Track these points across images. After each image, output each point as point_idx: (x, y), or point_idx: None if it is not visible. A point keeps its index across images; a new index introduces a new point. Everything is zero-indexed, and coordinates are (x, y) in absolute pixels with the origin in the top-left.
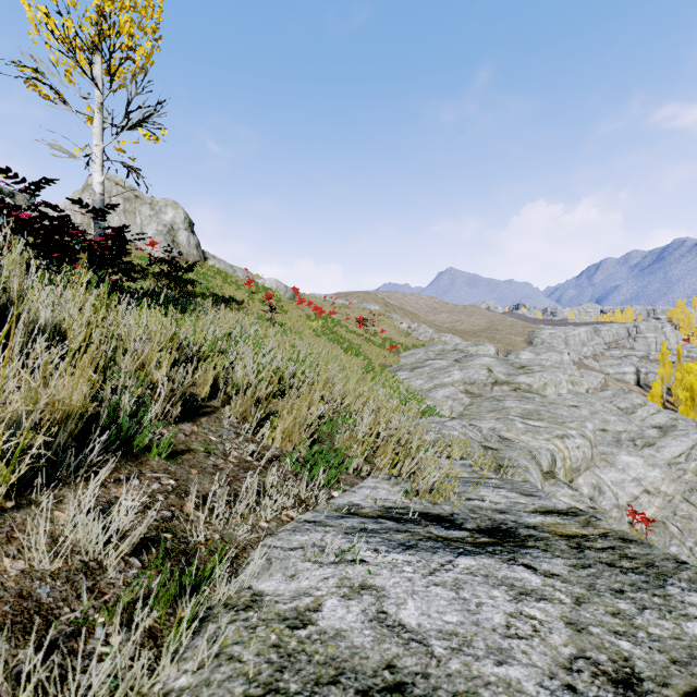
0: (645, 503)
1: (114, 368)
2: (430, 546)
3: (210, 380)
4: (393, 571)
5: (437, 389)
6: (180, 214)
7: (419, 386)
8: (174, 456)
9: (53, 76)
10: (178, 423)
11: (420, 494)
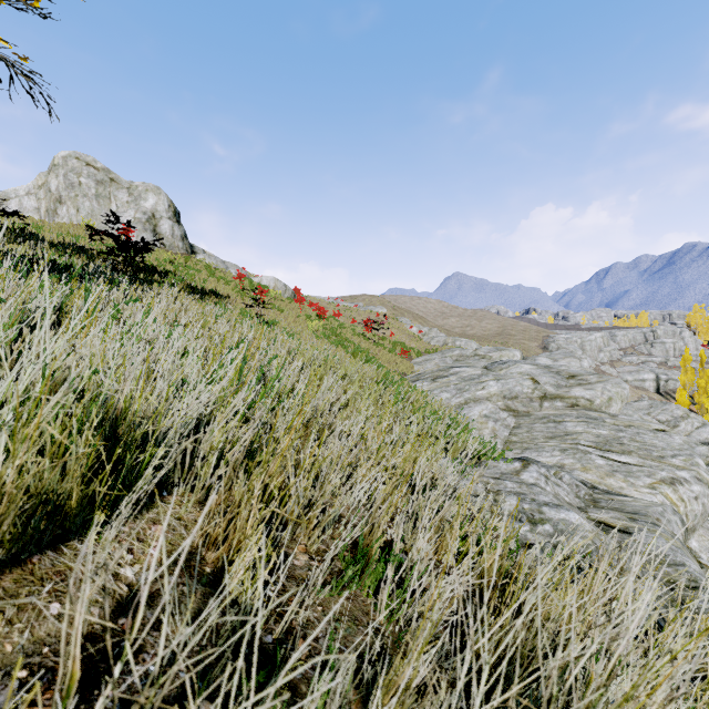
0: None
1: None
2: None
3: None
4: None
5: (469, 405)
6: (163, 200)
7: (446, 400)
8: None
9: None
10: None
11: None
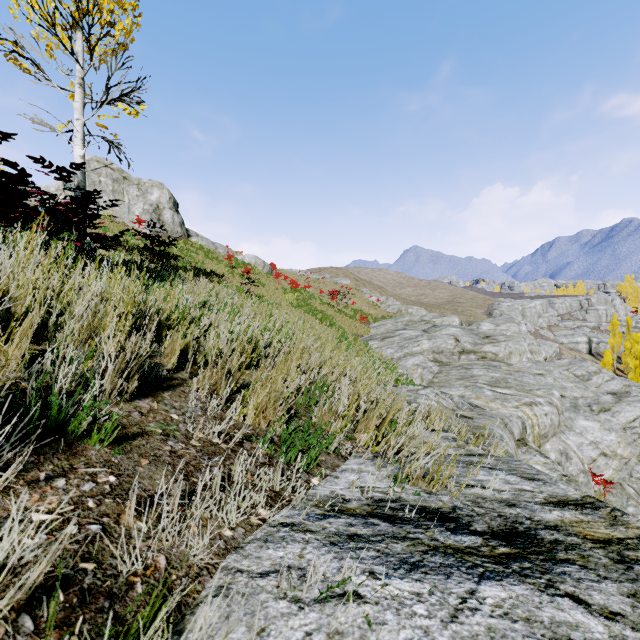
0: (602, 465)
1: (58, 336)
2: (440, 563)
3: (178, 350)
4: (401, 614)
5: (407, 357)
6: (165, 194)
7: (390, 354)
8: (122, 442)
9: (35, 51)
10: (134, 399)
11: (413, 482)
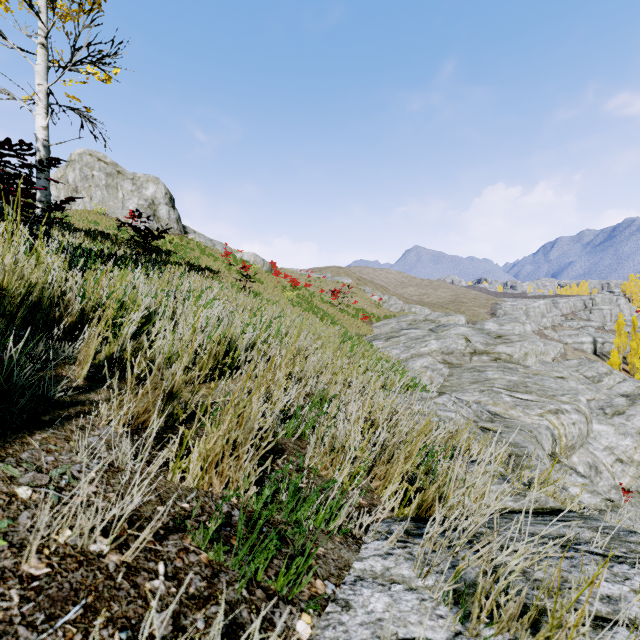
0: (619, 472)
1: None
2: None
3: (90, 355)
4: None
5: (414, 359)
6: (161, 189)
7: (396, 355)
8: None
9: None
10: None
11: (501, 625)
